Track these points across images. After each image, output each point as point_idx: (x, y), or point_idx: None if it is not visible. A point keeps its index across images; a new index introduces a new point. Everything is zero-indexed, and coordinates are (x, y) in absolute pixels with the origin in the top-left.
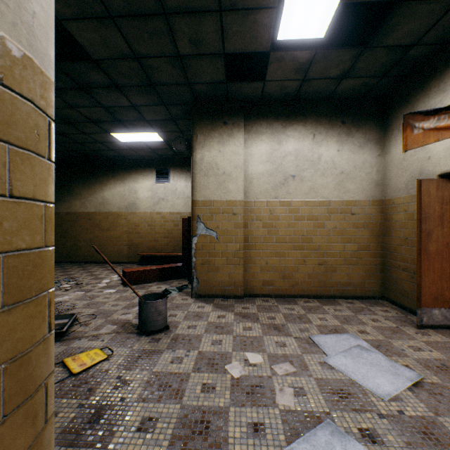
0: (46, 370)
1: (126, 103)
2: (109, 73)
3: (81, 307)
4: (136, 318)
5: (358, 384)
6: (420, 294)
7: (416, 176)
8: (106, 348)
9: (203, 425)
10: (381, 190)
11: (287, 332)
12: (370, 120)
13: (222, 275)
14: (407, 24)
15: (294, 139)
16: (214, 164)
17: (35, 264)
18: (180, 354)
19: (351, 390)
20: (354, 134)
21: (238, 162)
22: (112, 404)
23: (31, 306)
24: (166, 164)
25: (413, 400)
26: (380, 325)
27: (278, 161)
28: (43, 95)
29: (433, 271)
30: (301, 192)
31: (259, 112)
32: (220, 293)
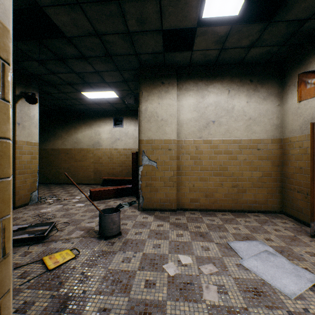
0: None
1: (92, 70)
2: (78, 47)
3: (59, 217)
4: (97, 225)
5: (269, 283)
6: (313, 211)
7: (309, 120)
8: (74, 249)
9: None
10: (280, 132)
11: (209, 238)
12: (271, 79)
13: (161, 194)
14: (304, 1)
15: (214, 94)
16: (154, 113)
17: None
18: (129, 255)
19: (263, 289)
20: (259, 90)
21: (172, 111)
22: (76, 296)
23: None
24: (120, 114)
25: None
26: (281, 234)
27: (202, 110)
28: None
29: None
30: (219, 133)
31: (187, 74)
32: (159, 207)
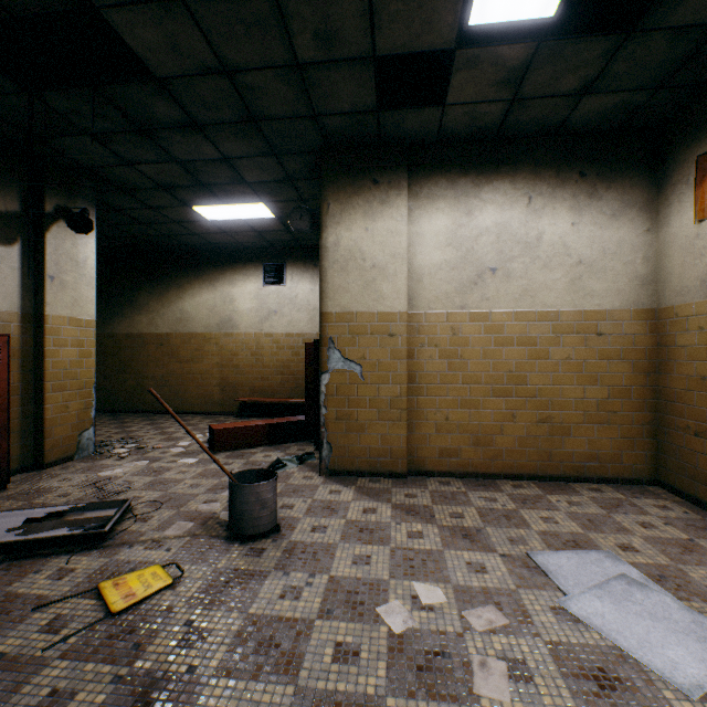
0: None
1: (214, 154)
2: (183, 102)
3: (141, 488)
4: (226, 509)
5: (633, 658)
6: None
7: None
8: (172, 564)
9: None
10: (652, 293)
11: (486, 543)
12: (631, 169)
13: (371, 439)
14: None
15: (494, 206)
16: (356, 251)
17: None
18: (297, 581)
19: (621, 672)
20: (602, 195)
21: (397, 248)
22: (172, 679)
23: None
24: (280, 256)
25: None
26: (657, 536)
27: (466, 244)
28: None
29: None
30: (506, 297)
31: (433, 161)
32: (367, 468)
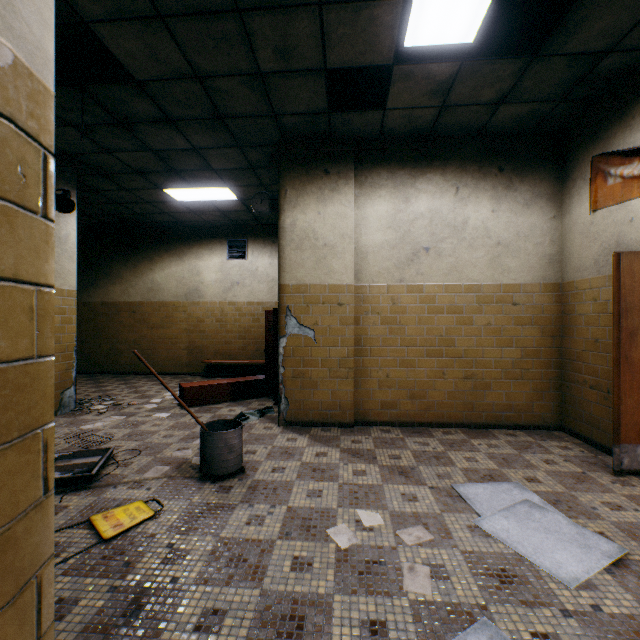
0: (39, 556)
1: (185, 145)
2: (159, 101)
3: (120, 439)
4: (197, 455)
5: (529, 561)
6: (619, 424)
7: (611, 247)
8: (153, 500)
9: (294, 622)
10: (557, 269)
11: (418, 478)
12: (540, 166)
13: (322, 394)
14: (600, 19)
15: (427, 195)
16: (310, 231)
17: (18, 385)
18: (260, 511)
19: (518, 571)
20: (517, 187)
21: (345, 229)
22: (159, 587)
23: (9, 454)
24: (242, 234)
25: (615, 588)
26: (557, 470)
27: (404, 227)
28: (34, 112)
29: (638, 389)
30: (438, 272)
31: (376, 155)
32: (319, 419)
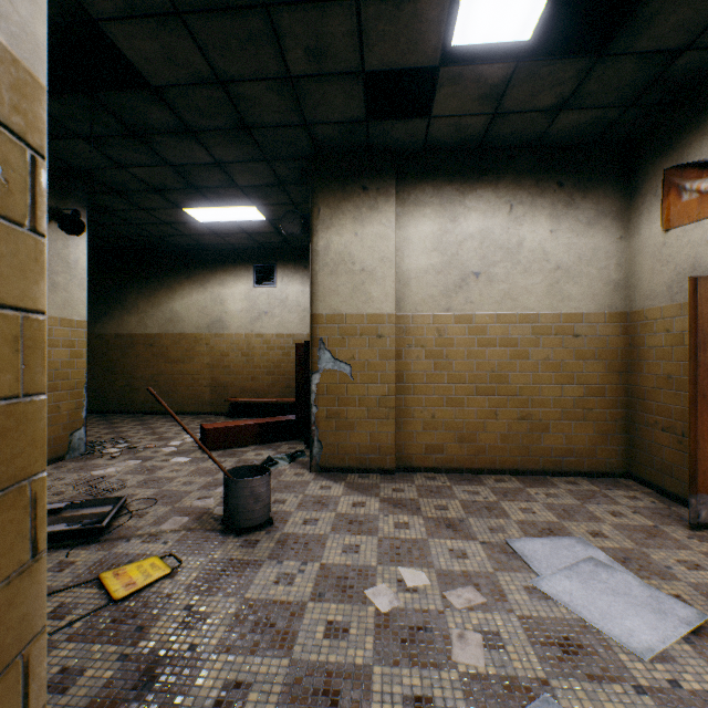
0: (26, 631)
1: (206, 159)
2: (177, 109)
3: (134, 486)
4: (220, 505)
5: (595, 628)
6: (696, 472)
7: (687, 271)
8: (170, 556)
9: (328, 698)
10: (624, 297)
11: (468, 532)
12: (605, 180)
13: (360, 436)
14: (675, 12)
15: (478, 213)
16: (346, 255)
17: None
18: (290, 569)
19: (584, 640)
20: (579, 204)
21: (385, 252)
22: (175, 656)
23: None
24: (270, 258)
25: (695, 661)
26: (625, 523)
27: (451, 249)
28: (19, 105)
29: None
30: (489, 300)
31: (420, 169)
32: (356, 465)
